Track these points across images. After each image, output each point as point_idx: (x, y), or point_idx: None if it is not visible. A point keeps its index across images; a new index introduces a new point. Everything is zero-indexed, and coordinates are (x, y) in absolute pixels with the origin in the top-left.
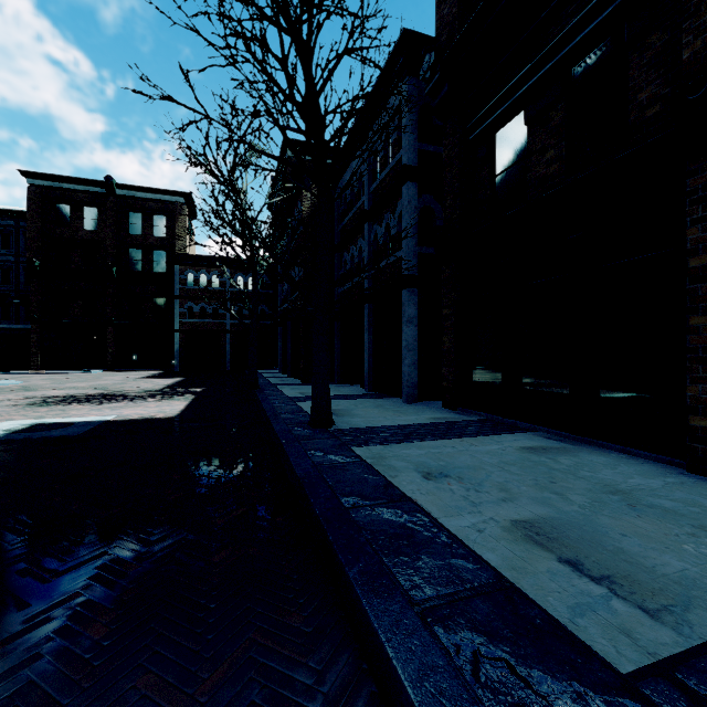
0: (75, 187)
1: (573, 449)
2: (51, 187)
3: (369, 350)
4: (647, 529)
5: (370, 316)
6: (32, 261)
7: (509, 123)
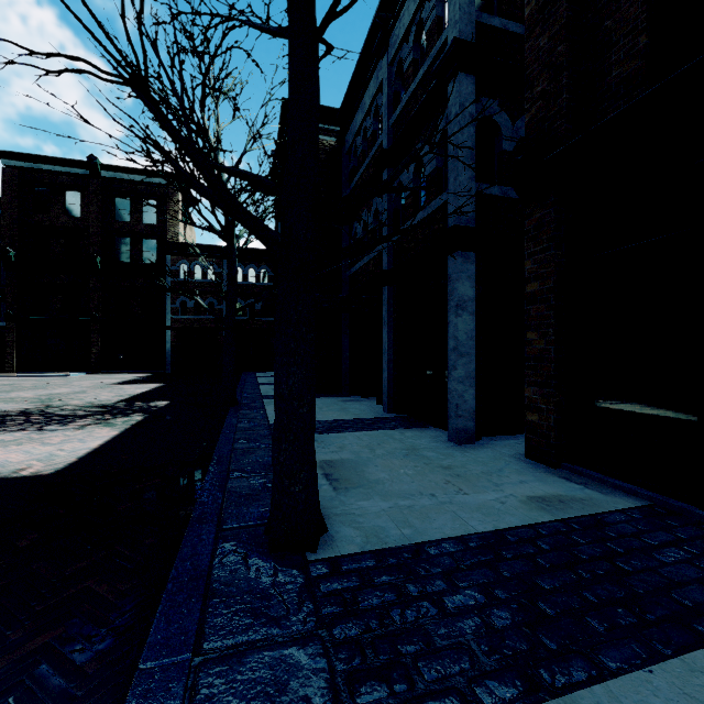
0: (55, 168)
1: None
2: (29, 168)
3: (389, 353)
4: None
5: (391, 304)
6: (6, 250)
7: None
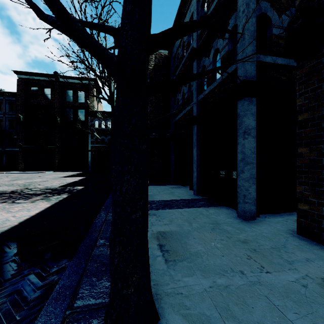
0: (40, 78)
1: None
2: (28, 78)
3: (197, 162)
4: None
5: (198, 135)
6: (19, 116)
7: None
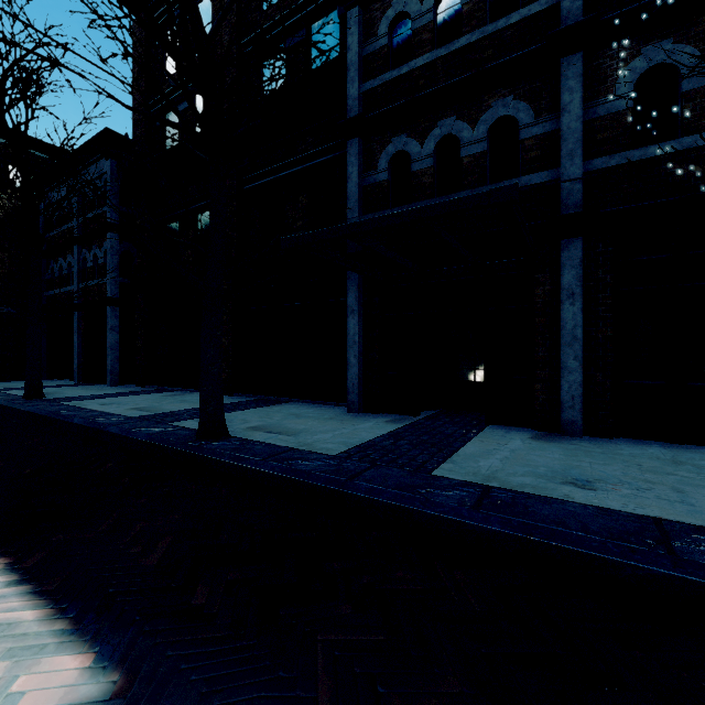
0: None
1: (189, 394)
2: None
3: (79, 349)
4: (177, 405)
5: (80, 321)
6: None
7: (174, 223)
